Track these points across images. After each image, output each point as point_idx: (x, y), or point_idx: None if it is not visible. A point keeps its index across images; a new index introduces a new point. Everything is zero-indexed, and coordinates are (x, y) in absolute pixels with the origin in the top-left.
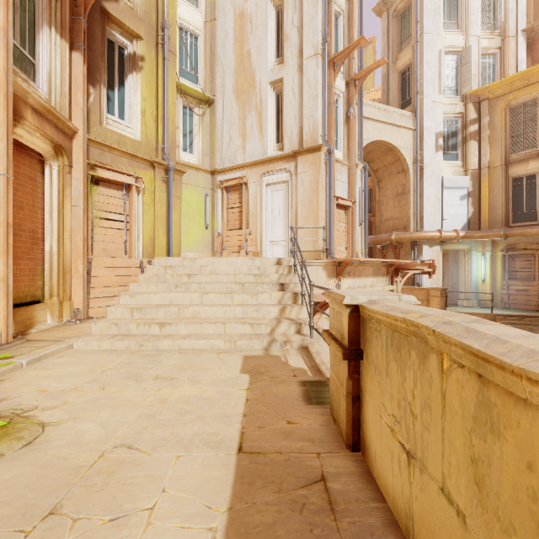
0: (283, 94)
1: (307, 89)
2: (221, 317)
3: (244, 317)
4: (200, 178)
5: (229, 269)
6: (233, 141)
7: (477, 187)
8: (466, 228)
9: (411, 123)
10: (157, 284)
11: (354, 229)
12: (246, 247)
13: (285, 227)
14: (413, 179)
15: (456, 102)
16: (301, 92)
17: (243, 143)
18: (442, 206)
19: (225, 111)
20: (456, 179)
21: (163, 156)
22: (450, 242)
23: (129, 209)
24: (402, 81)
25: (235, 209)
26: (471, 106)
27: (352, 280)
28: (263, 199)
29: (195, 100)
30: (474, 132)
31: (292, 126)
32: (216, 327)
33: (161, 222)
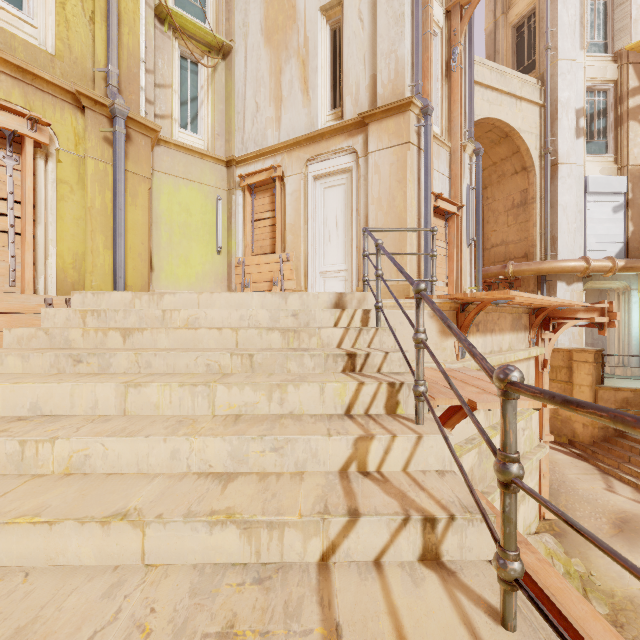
0: (343, 25)
1: (385, 7)
2: (162, 469)
3: (236, 469)
4: (207, 172)
5: (228, 318)
6: (261, 111)
7: (638, 192)
8: (623, 256)
9: (537, 95)
10: (26, 354)
11: (461, 252)
12: (281, 281)
13: (345, 248)
14: (540, 181)
15: (605, 63)
16: (373, 15)
17: (277, 113)
18: (586, 222)
19: (248, 65)
20: (608, 181)
21: (106, 90)
22: (597, 278)
23: (21, 189)
24: (517, 39)
25: (264, 221)
26: (629, 68)
27: (482, 338)
28: (309, 201)
29: (201, 47)
30: (634, 108)
31: (359, 76)
32: (110, 537)
33: (100, 223)
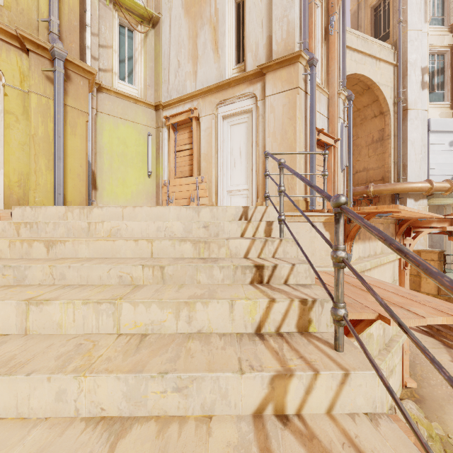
0: None
1: None
2: (45, 413)
3: (132, 412)
4: (140, 113)
5: (146, 229)
6: (182, 67)
7: None
8: None
9: (391, 57)
10: None
11: (336, 175)
12: (197, 198)
13: (247, 172)
14: (394, 123)
15: (443, 33)
16: None
17: (194, 68)
18: (429, 153)
19: (172, 32)
20: (446, 122)
21: (48, 37)
22: (437, 196)
23: None
24: (375, 16)
25: (184, 152)
26: None
27: (362, 245)
28: (218, 136)
29: (135, 17)
30: None
31: (257, 37)
32: None
33: (43, 148)
